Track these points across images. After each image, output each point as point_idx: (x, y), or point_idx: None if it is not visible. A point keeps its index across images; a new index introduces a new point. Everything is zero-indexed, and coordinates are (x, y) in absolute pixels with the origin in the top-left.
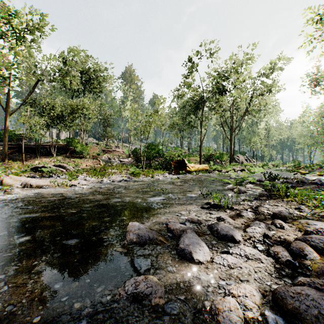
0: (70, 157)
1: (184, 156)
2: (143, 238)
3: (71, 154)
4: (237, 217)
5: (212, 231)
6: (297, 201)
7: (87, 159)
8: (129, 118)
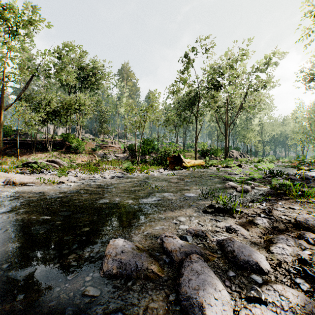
0: (66, 153)
1: (179, 151)
2: (126, 267)
3: (67, 150)
4: (250, 226)
5: (225, 252)
6: (314, 203)
7: (83, 155)
8: (125, 114)
